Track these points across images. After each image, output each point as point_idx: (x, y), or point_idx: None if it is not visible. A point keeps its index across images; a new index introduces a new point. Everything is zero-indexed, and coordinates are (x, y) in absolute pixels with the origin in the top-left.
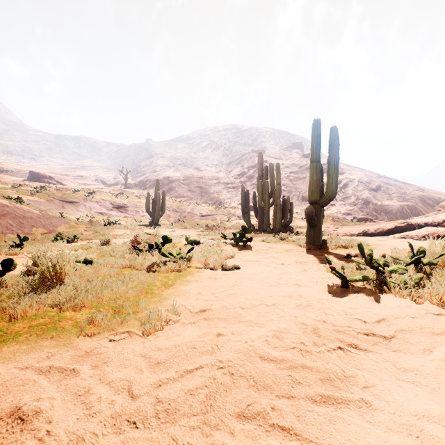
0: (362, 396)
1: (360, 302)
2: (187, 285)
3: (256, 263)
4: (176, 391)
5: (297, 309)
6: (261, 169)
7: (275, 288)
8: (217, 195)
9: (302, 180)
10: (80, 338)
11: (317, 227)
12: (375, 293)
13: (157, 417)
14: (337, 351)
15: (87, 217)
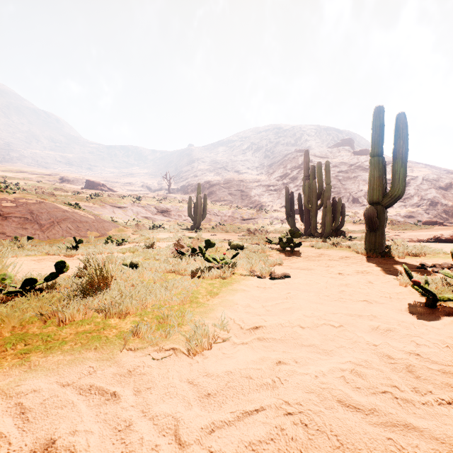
0: None
1: None
2: (234, 294)
3: (308, 271)
4: (234, 441)
5: (373, 334)
6: (307, 168)
7: (338, 303)
8: (259, 198)
9: (353, 180)
10: (123, 352)
11: (379, 232)
12: None
13: None
14: None
15: (134, 222)
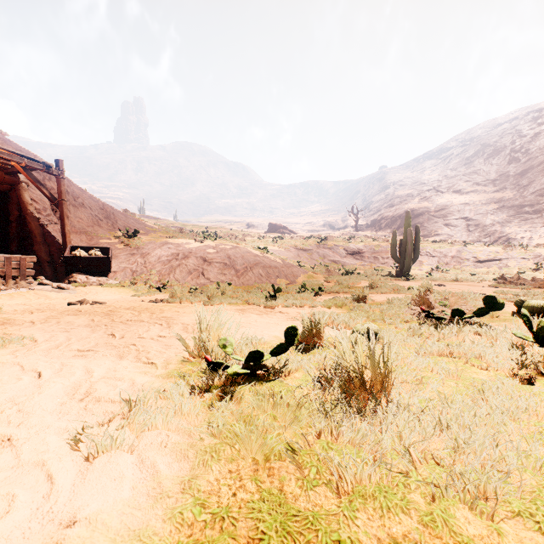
0: None
1: None
2: None
3: None
4: None
5: None
6: None
7: None
8: (501, 227)
9: None
10: None
11: None
12: None
13: None
14: None
15: (320, 266)
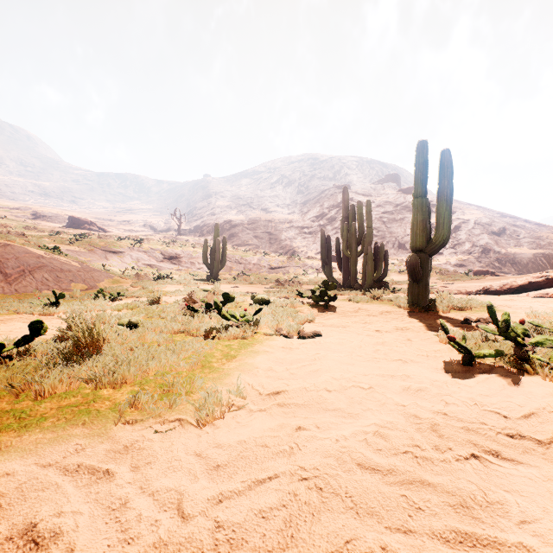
0: (521, 538)
1: (493, 386)
2: (254, 357)
3: (342, 329)
4: (243, 510)
5: (404, 395)
6: (346, 208)
7: (371, 363)
8: (290, 242)
9: (399, 222)
10: (118, 427)
11: (422, 283)
12: (513, 373)
13: (216, 551)
14: (470, 460)
15: (133, 271)
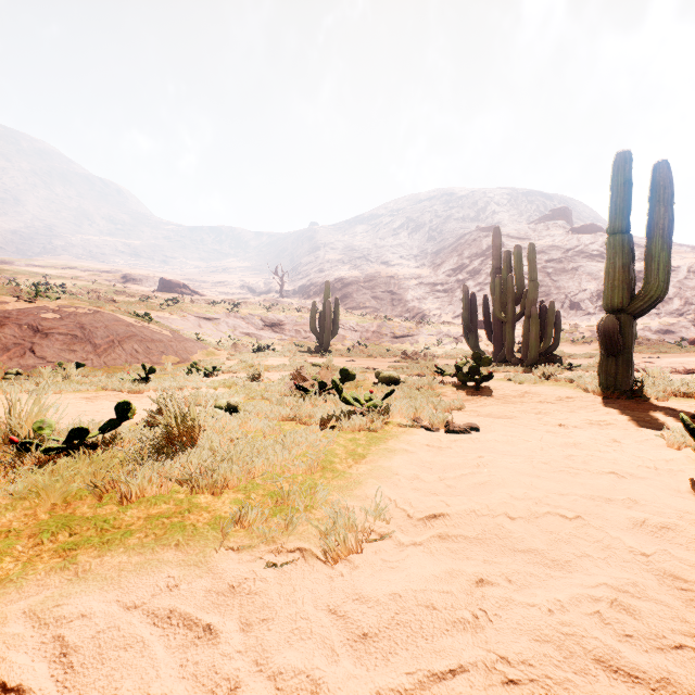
0: None
1: None
2: (390, 458)
3: (507, 420)
4: None
5: (637, 533)
6: (497, 256)
7: (566, 476)
8: (419, 303)
9: (571, 273)
10: (220, 553)
11: (623, 357)
12: None
13: None
14: None
15: (230, 341)
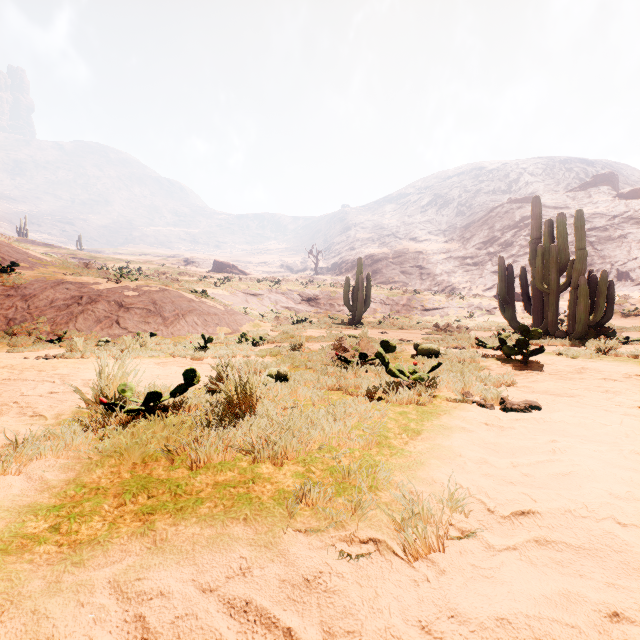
0: None
1: None
2: (448, 436)
3: (570, 399)
4: None
5: None
6: (537, 226)
7: None
8: (448, 276)
9: (618, 241)
10: (289, 534)
11: None
12: None
13: None
14: None
15: (272, 314)
